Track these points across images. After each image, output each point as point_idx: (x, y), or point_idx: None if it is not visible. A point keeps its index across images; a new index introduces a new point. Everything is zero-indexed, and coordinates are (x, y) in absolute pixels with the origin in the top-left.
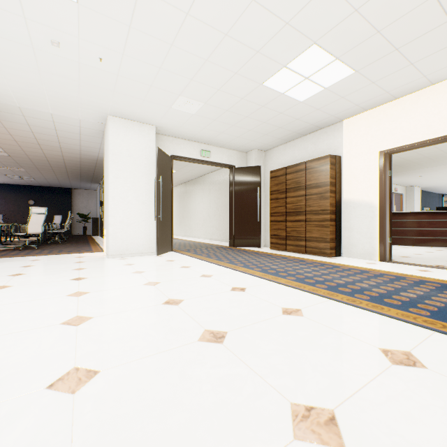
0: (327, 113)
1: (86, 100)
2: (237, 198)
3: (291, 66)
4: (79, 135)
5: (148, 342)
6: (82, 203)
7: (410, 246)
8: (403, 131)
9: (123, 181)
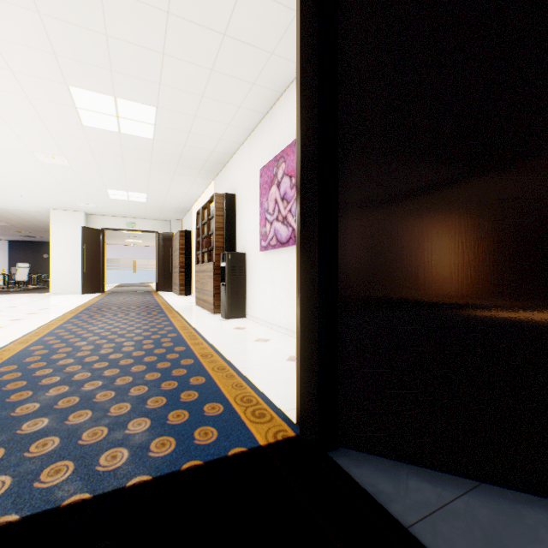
0: (174, 205)
1: (31, 205)
2: (160, 256)
3: (111, 194)
4: (45, 216)
5: None
6: None
7: None
8: None
9: (61, 248)
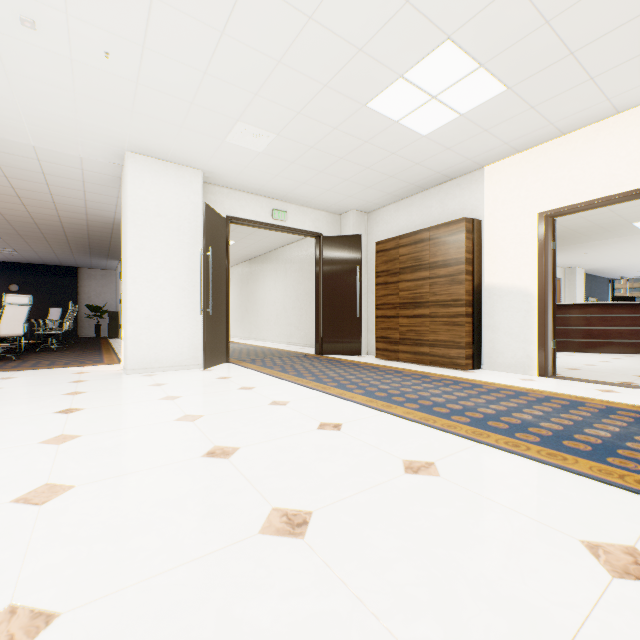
0: (462, 155)
1: (89, 124)
2: (326, 283)
3: (411, 75)
4: (82, 182)
5: (166, 539)
6: (94, 290)
7: (575, 353)
8: (574, 183)
9: (151, 255)
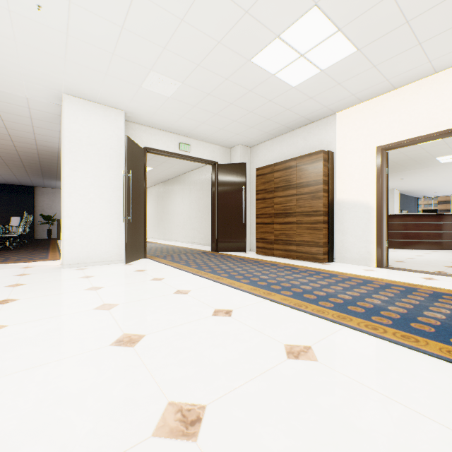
0: (321, 103)
1: (31, 70)
2: (220, 198)
3: (286, 36)
4: (30, 119)
5: (56, 448)
6: (47, 203)
7: (397, 249)
8: (402, 124)
9: (83, 175)
